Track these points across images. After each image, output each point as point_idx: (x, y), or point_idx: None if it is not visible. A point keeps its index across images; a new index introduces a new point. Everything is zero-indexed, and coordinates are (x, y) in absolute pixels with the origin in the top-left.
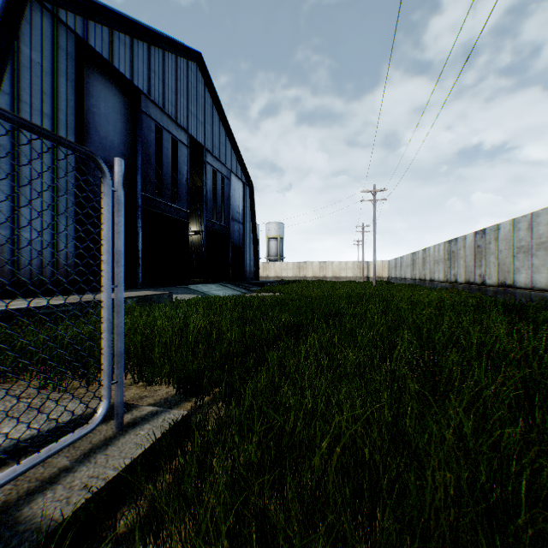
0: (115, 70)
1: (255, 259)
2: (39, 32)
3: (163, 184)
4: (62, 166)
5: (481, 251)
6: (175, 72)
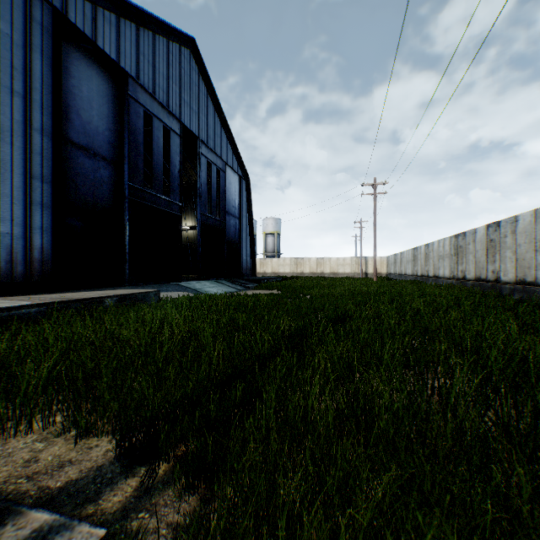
0: (99, 50)
1: (252, 255)
2: (9, 0)
3: (154, 175)
4: (37, 151)
5: (495, 245)
6: (166, 57)
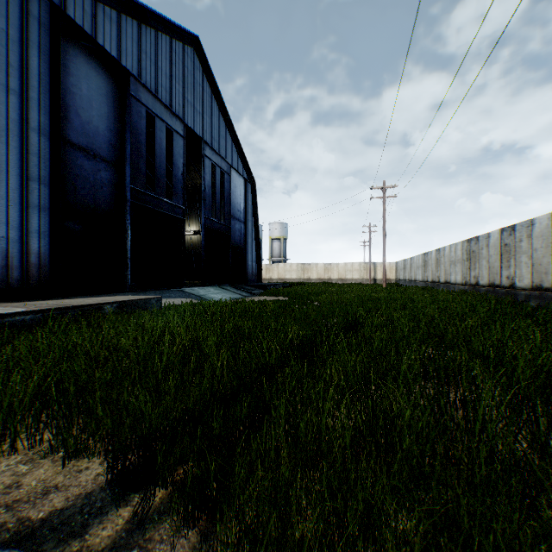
0: (99, 47)
1: (257, 261)
2: None
3: (156, 177)
4: (34, 151)
5: (510, 250)
6: (169, 55)
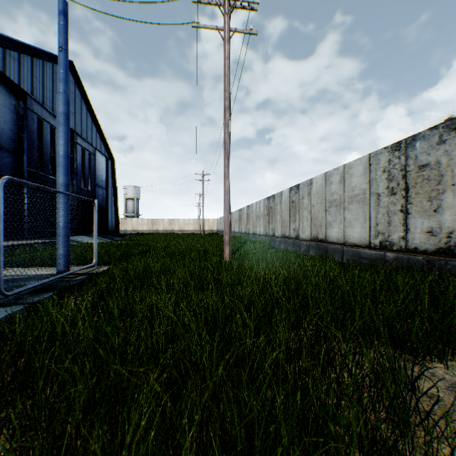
0: (7, 78)
1: (116, 217)
2: None
3: (44, 161)
4: None
5: (249, 216)
6: (52, 76)
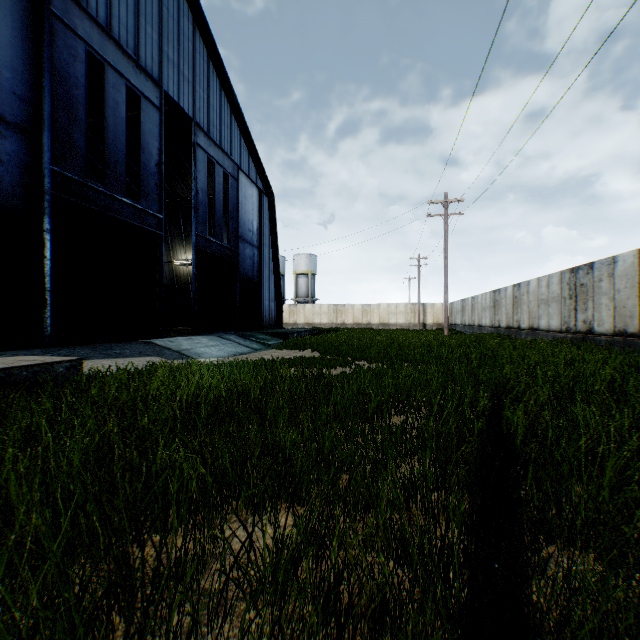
0: None
1: (277, 300)
2: None
3: (108, 162)
4: None
5: None
6: None
